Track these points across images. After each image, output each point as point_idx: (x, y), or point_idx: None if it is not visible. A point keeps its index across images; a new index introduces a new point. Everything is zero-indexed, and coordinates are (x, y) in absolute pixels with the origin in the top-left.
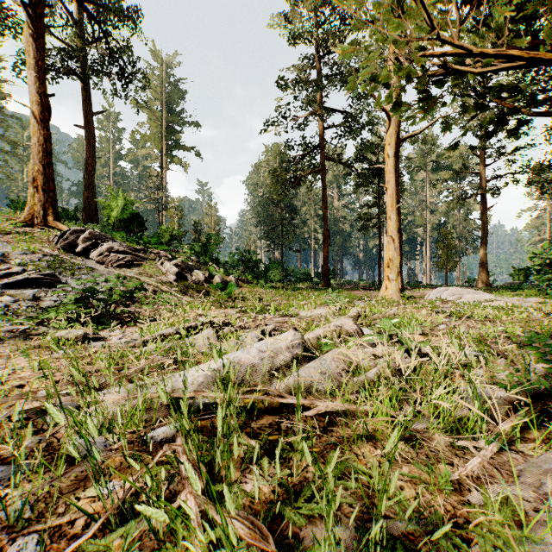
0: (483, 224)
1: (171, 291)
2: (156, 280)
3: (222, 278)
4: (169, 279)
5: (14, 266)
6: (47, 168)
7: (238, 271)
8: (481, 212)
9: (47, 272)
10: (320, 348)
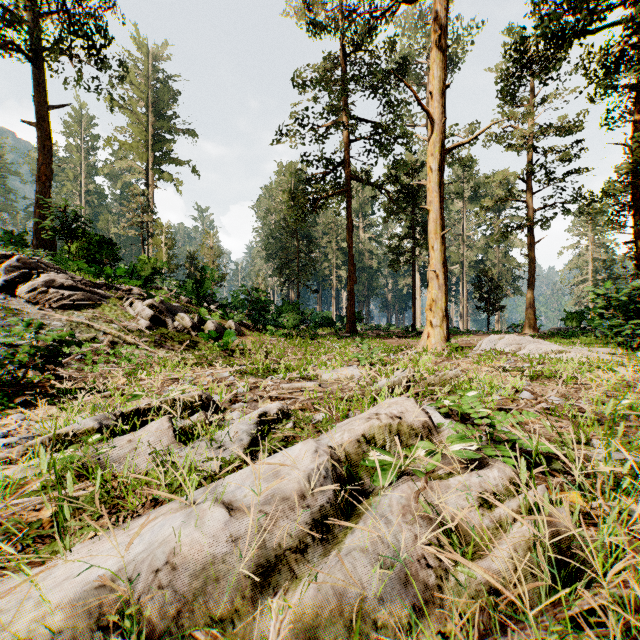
0: (530, 261)
1: (138, 342)
2: (118, 327)
3: (217, 323)
4: (138, 326)
5: None
6: None
7: (241, 314)
8: (528, 247)
9: None
10: (364, 465)
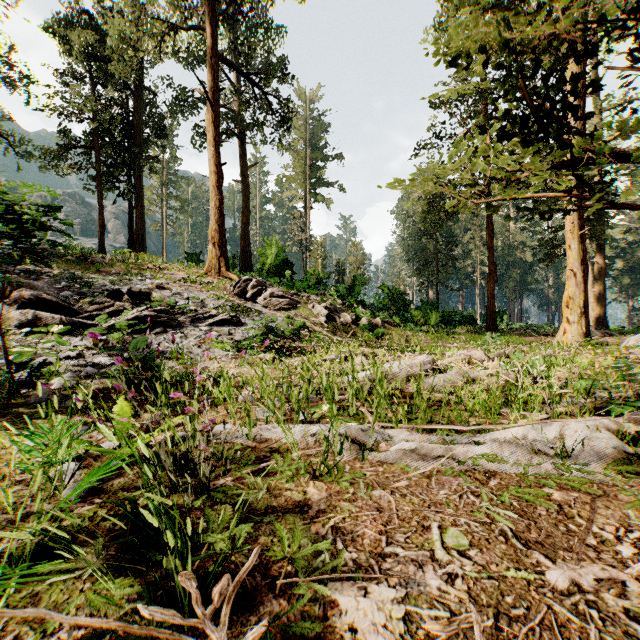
0: None
1: (323, 331)
2: (310, 322)
3: (368, 320)
4: (320, 321)
5: (211, 310)
6: (221, 227)
7: (385, 313)
8: None
9: (234, 315)
10: None
